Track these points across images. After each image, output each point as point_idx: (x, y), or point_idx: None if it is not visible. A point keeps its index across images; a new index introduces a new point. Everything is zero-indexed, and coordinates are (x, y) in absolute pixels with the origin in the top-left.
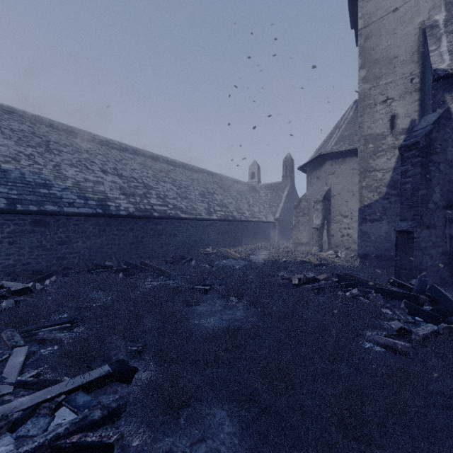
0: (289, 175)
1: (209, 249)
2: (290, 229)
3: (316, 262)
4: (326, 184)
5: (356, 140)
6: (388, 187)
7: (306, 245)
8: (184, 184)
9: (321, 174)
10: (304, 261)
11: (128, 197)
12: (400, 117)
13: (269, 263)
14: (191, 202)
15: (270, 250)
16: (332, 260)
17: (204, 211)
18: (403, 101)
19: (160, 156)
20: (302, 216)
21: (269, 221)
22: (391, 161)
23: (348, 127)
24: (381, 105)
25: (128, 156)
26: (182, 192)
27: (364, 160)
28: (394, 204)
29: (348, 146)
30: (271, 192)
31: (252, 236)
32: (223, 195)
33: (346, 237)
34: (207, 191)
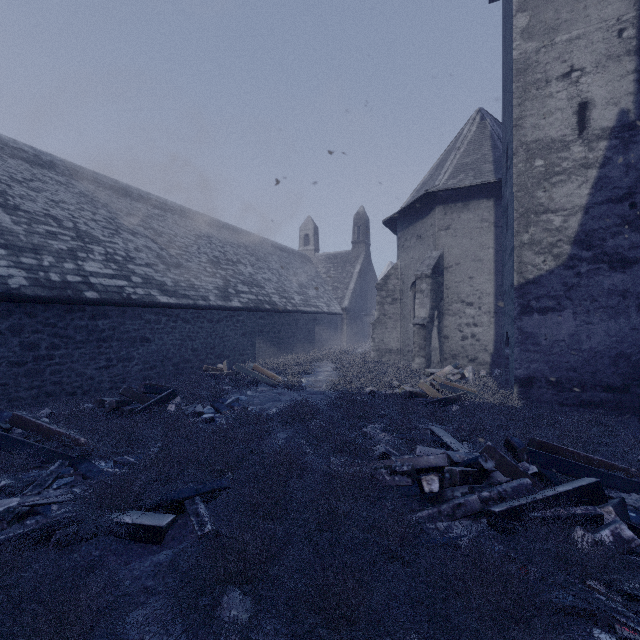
0: (362, 240)
1: (222, 365)
2: (364, 325)
3: (435, 395)
4: (436, 246)
5: (487, 170)
6: (574, 245)
7: (397, 354)
8: (178, 241)
9: (426, 230)
10: (411, 393)
11: (17, 254)
12: (597, 106)
13: (341, 400)
14: (188, 275)
15: (337, 363)
16: (462, 389)
17: (214, 292)
18: (603, 74)
19: (133, 188)
20: (391, 303)
21: (333, 311)
22: (581, 193)
23: (471, 149)
24: (559, 83)
25: (53, 176)
26: (172, 256)
27: (527, 191)
28: (587, 277)
29: (475, 180)
30: (335, 267)
31: (305, 338)
32: (255, 266)
33: (470, 340)
34: (224, 257)
